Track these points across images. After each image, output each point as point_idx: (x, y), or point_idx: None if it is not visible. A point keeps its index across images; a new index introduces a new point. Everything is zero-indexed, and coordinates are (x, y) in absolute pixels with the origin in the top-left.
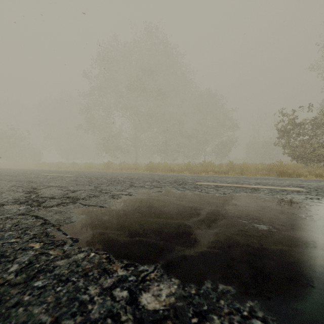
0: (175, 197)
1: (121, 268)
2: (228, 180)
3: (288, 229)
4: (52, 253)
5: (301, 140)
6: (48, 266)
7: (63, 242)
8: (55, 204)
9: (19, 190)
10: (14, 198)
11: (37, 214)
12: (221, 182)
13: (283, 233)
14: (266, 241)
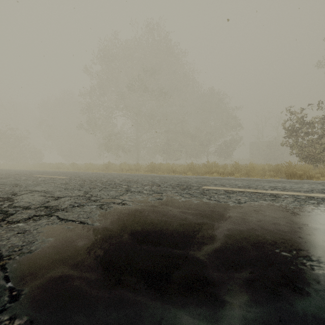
0: (179, 208)
1: None
2: (237, 184)
3: None
4: None
5: (310, 140)
6: None
7: None
8: (25, 217)
9: None
10: None
11: None
12: (231, 186)
13: None
14: None
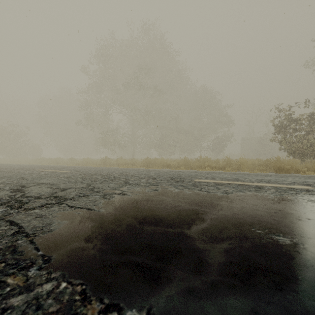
0: (173, 197)
1: (98, 314)
2: (227, 177)
3: None
4: (10, 282)
5: (298, 136)
6: None
7: (30, 263)
8: (38, 205)
9: (7, 187)
10: None
11: (14, 219)
12: (220, 179)
13: (313, 250)
14: (295, 264)
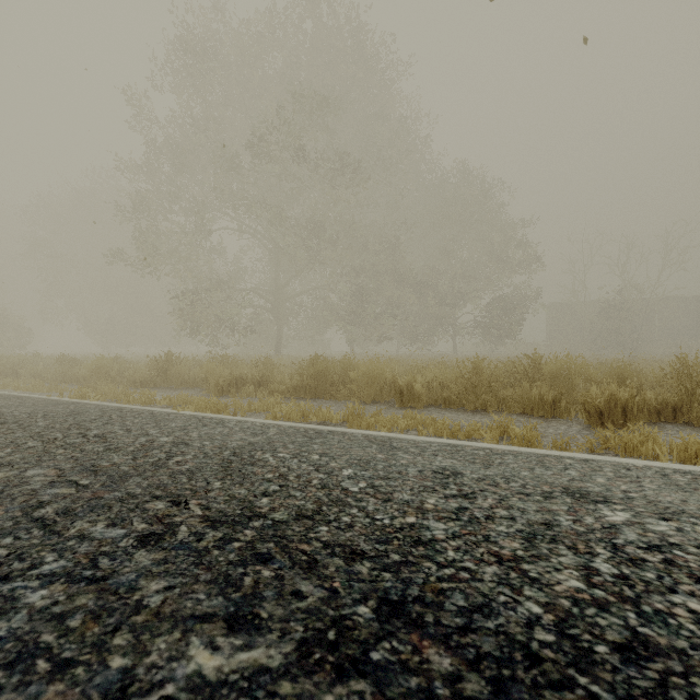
0: None
1: None
2: None
3: None
4: None
5: None
6: None
7: None
8: None
9: None
10: None
11: None
12: None
13: None
14: None
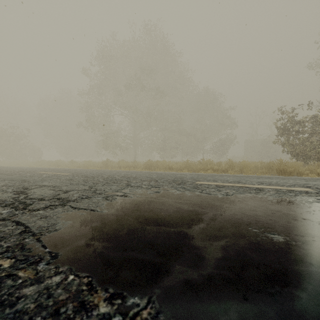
0: (174, 199)
1: (104, 301)
2: (229, 180)
3: (309, 241)
4: (21, 275)
5: (301, 138)
6: (11, 296)
7: (38, 259)
8: (42, 207)
9: (9, 190)
10: (0, 200)
11: (19, 219)
12: (222, 181)
13: (304, 247)
14: (286, 259)
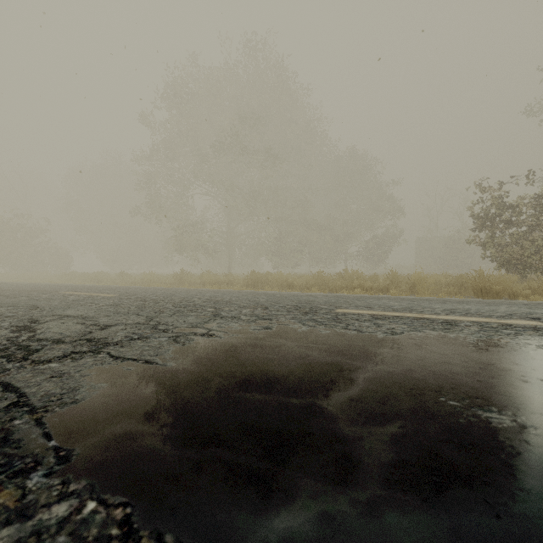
0: (297, 341)
1: None
2: (393, 306)
3: None
4: None
5: (515, 235)
6: None
7: (32, 463)
8: (58, 355)
9: (5, 323)
10: None
11: (11, 379)
12: (381, 309)
13: None
14: (523, 466)
